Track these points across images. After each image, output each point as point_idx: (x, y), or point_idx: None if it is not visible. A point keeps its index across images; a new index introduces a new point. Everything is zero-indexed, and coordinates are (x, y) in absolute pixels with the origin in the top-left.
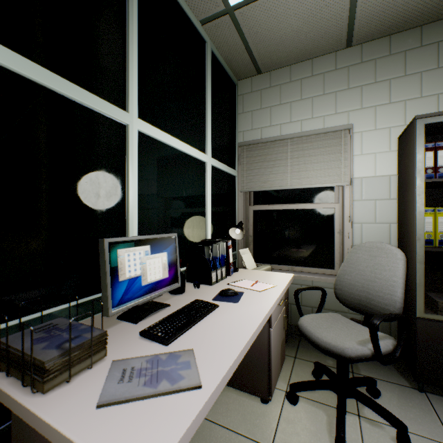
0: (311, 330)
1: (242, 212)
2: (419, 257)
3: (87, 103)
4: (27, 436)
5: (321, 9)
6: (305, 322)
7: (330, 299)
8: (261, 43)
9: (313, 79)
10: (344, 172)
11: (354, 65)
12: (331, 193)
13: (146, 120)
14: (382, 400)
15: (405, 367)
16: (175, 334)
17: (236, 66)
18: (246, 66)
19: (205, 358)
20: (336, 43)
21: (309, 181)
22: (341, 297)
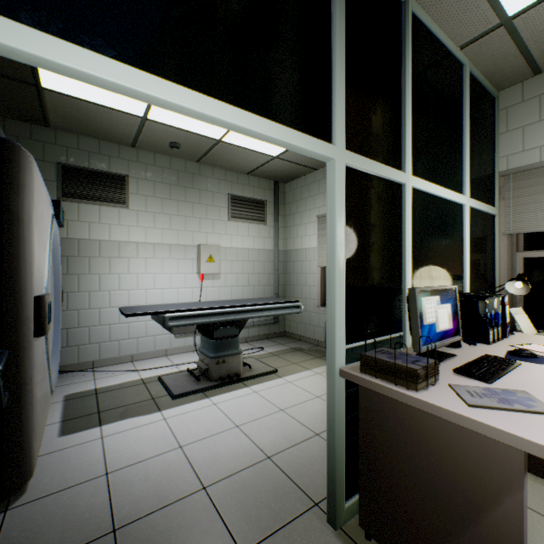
0: None
1: (505, 260)
2: None
3: (382, 174)
4: (377, 425)
5: None
6: None
7: None
8: None
9: None
10: None
11: None
12: None
13: (414, 175)
14: None
15: None
16: (492, 377)
17: (499, 76)
18: (516, 71)
19: None
20: None
21: None
22: None
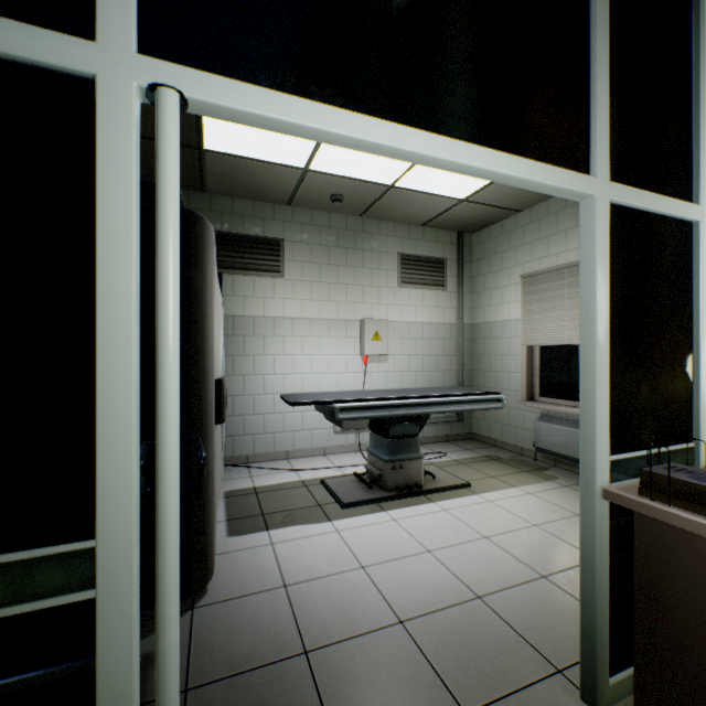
0: None
1: None
2: None
3: (663, 211)
4: (669, 574)
5: None
6: None
7: None
8: None
9: None
10: None
11: None
12: None
13: None
14: None
15: None
16: None
17: None
18: None
19: None
20: None
21: None
22: None
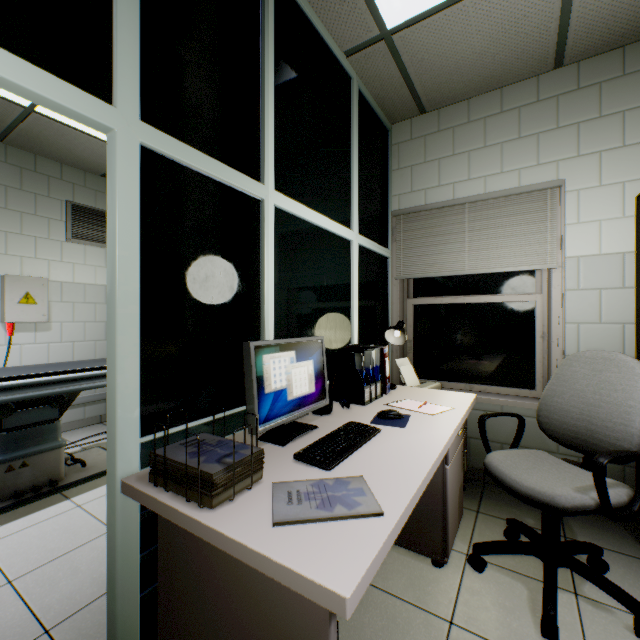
0: (505, 471)
1: (398, 307)
2: None
3: (222, 178)
4: (179, 561)
5: (517, 21)
6: (495, 459)
7: (529, 432)
8: (428, 73)
9: (502, 116)
10: (550, 249)
11: (566, 93)
12: (530, 279)
13: (282, 192)
14: (611, 577)
15: None
16: (336, 459)
17: (390, 105)
18: (405, 104)
19: (380, 487)
20: (539, 65)
21: (496, 263)
22: (548, 428)
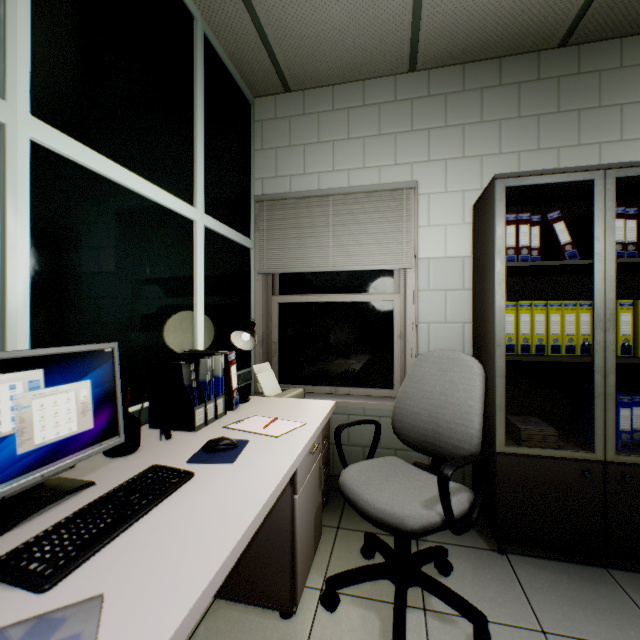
0: (358, 490)
1: (261, 305)
2: (499, 370)
3: None
4: None
5: (374, 1)
6: (350, 477)
7: (388, 433)
8: (288, 39)
9: (365, 110)
10: (406, 250)
11: (419, 98)
12: (389, 279)
13: (56, 125)
14: (455, 577)
15: (483, 519)
16: (74, 559)
17: (250, 71)
18: (266, 74)
19: (126, 616)
20: (396, 62)
21: (359, 261)
22: (402, 432)
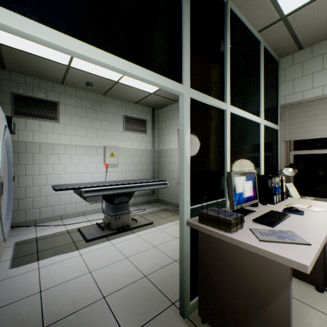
0: None
1: (284, 156)
2: None
3: (212, 104)
4: (209, 254)
5: None
6: None
7: None
8: (307, 29)
9: None
10: None
11: None
12: None
13: (232, 105)
14: None
15: None
16: (274, 223)
17: (280, 49)
18: (289, 47)
19: (302, 236)
20: None
21: None
22: None
